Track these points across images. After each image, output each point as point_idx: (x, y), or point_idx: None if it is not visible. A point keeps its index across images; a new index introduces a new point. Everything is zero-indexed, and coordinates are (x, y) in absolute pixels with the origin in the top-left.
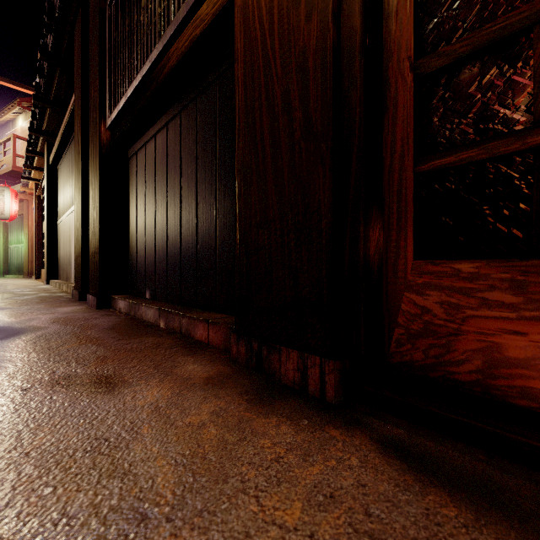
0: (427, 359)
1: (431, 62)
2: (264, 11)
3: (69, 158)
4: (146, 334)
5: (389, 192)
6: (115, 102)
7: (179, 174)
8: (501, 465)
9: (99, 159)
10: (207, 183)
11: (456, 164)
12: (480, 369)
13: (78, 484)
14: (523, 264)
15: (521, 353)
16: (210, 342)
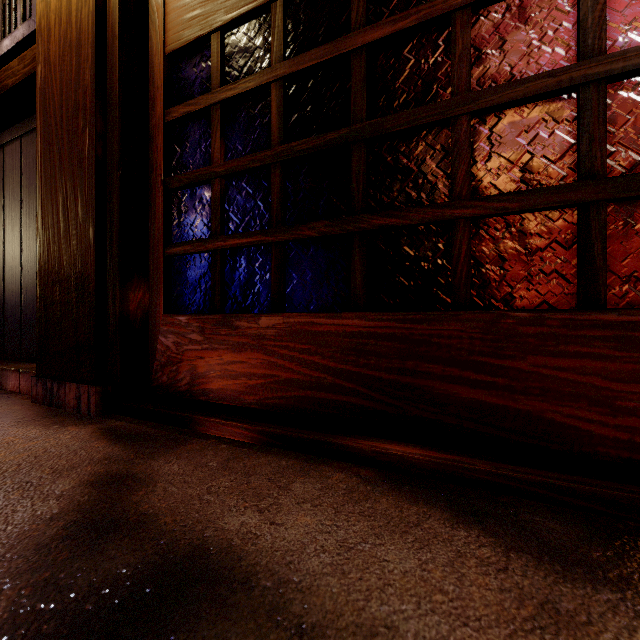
0: (169, 380)
1: (173, 182)
2: (57, 105)
3: None
4: None
5: (152, 266)
6: None
7: (2, 214)
8: (163, 428)
9: None
10: (32, 231)
11: (183, 253)
12: (189, 382)
13: None
14: (203, 317)
15: (203, 370)
16: (22, 391)
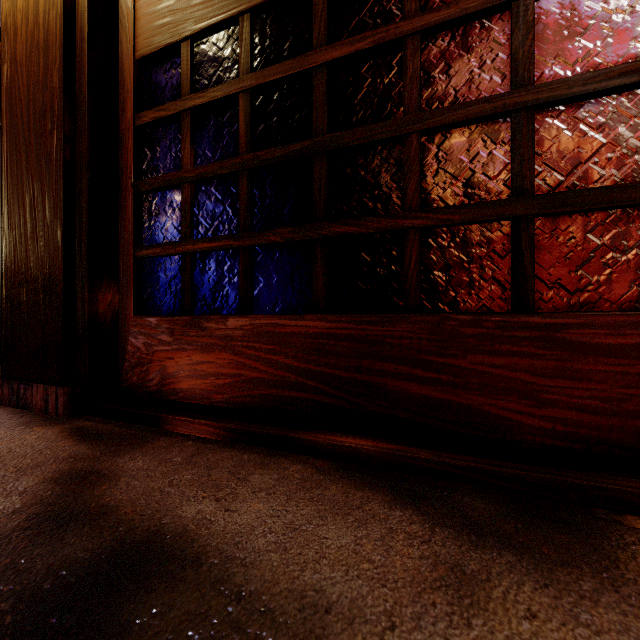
0: (139, 380)
1: (143, 185)
2: (24, 106)
3: None
4: None
5: (122, 267)
6: None
7: None
8: (132, 427)
9: None
10: None
11: (153, 255)
12: (159, 382)
13: None
14: (173, 319)
15: (173, 370)
16: None
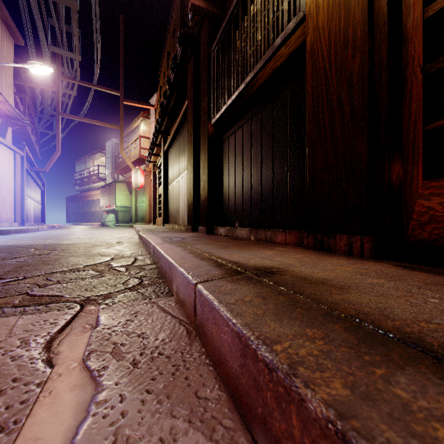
0: (431, 236)
1: (434, 66)
2: (325, 53)
3: (177, 145)
4: (246, 241)
5: (406, 144)
6: (216, 109)
7: (260, 147)
8: None
9: (207, 144)
10: (281, 151)
11: None
12: None
13: (262, 261)
14: None
15: None
16: (287, 243)
